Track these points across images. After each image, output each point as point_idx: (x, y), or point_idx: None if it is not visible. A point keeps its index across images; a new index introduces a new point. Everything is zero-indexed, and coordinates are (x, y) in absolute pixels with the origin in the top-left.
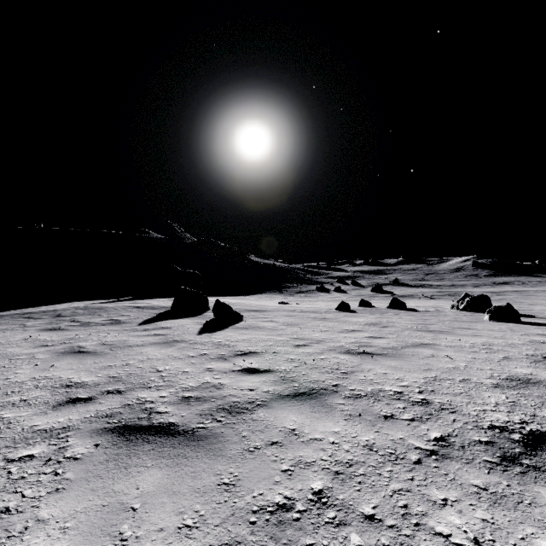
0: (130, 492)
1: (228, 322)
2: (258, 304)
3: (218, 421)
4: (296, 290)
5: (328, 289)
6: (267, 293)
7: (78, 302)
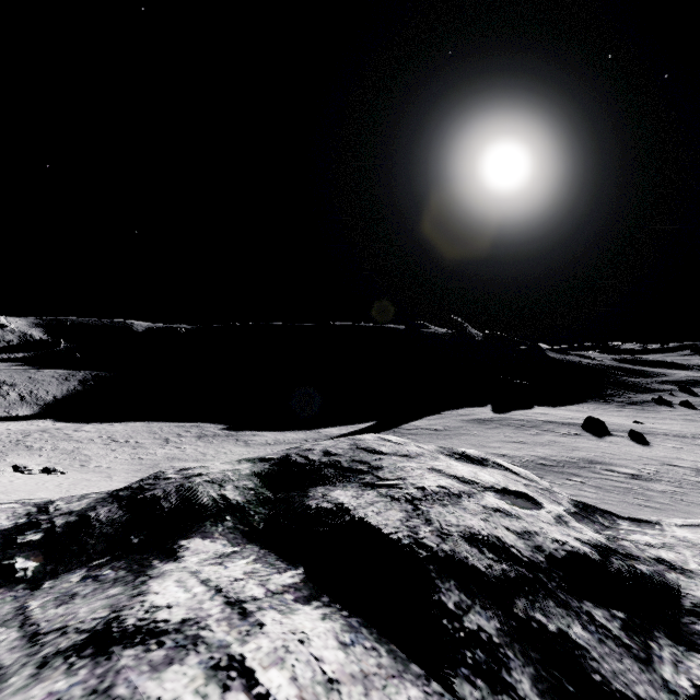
0: (693, 470)
1: (642, 441)
2: (619, 423)
3: (696, 466)
4: (625, 400)
5: (670, 402)
6: (591, 403)
7: (470, 409)
